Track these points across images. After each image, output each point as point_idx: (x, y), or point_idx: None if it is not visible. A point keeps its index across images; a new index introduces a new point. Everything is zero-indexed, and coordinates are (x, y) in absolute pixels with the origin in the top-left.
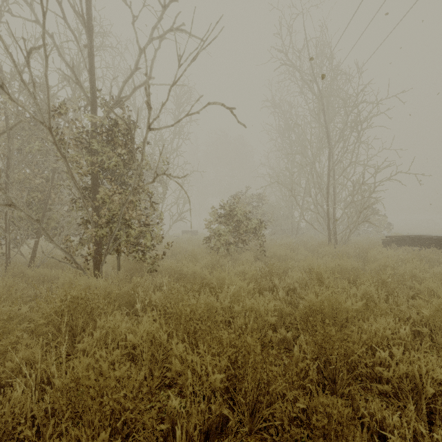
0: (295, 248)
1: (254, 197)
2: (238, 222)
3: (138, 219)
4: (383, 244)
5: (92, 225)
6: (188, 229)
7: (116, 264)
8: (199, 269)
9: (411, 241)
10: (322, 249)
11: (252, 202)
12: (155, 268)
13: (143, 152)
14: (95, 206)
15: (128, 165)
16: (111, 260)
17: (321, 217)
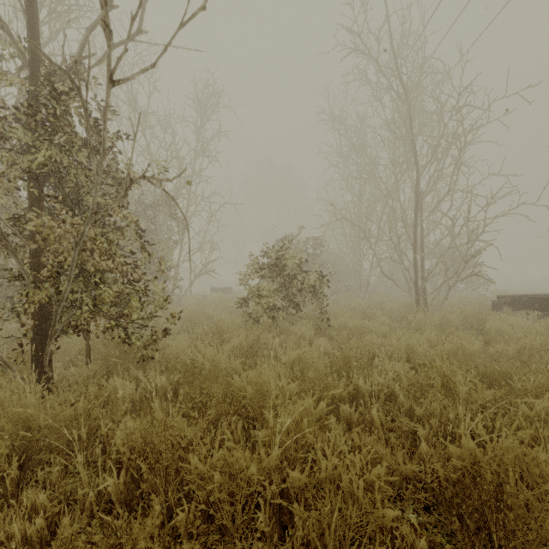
0: (372, 314)
1: (309, 242)
2: (289, 276)
3: (120, 271)
4: (494, 307)
5: (26, 282)
6: (221, 285)
7: (85, 347)
8: (225, 359)
9: (534, 303)
10: (412, 316)
11: (306, 248)
12: (151, 354)
13: (104, 137)
14: (35, 248)
15: (103, 179)
16: (79, 340)
17: (405, 269)
